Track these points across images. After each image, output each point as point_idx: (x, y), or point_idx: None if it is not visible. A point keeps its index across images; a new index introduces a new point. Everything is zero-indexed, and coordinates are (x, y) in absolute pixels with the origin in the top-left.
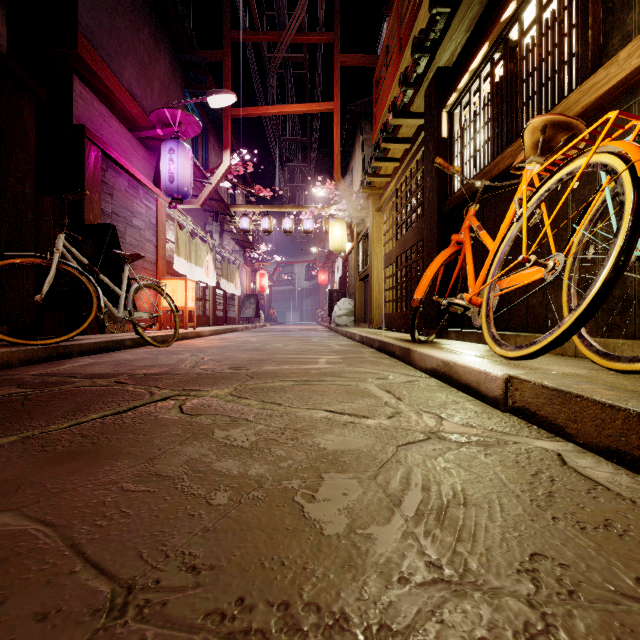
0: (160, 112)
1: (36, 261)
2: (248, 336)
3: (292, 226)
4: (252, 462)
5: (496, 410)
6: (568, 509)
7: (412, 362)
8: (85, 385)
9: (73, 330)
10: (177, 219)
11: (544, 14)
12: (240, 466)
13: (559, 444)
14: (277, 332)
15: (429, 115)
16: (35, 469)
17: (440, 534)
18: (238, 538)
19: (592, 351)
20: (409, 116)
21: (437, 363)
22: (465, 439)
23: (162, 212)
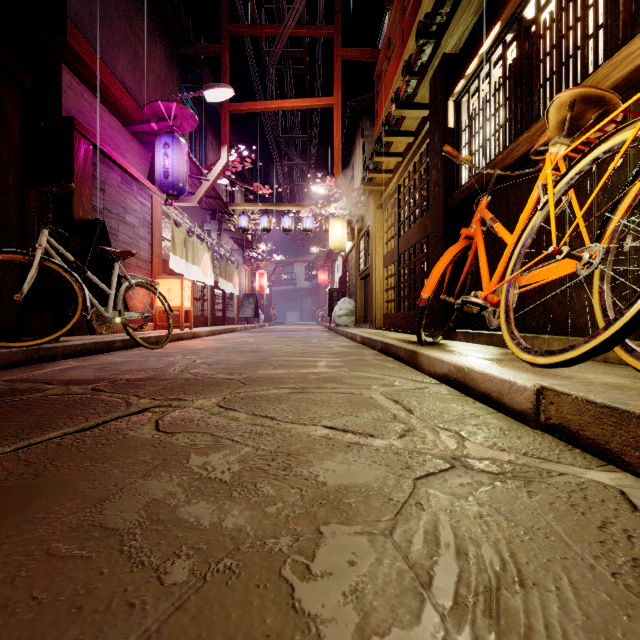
0: (154, 105)
1: (17, 257)
2: (246, 337)
3: (291, 225)
4: (230, 505)
5: (524, 426)
6: None
7: (419, 366)
8: (57, 393)
9: (56, 331)
10: (173, 217)
11: None
12: (214, 512)
13: (616, 476)
14: (276, 332)
15: (434, 105)
16: None
17: None
18: None
19: (635, 357)
20: (413, 107)
21: (449, 368)
22: (497, 468)
23: (157, 209)
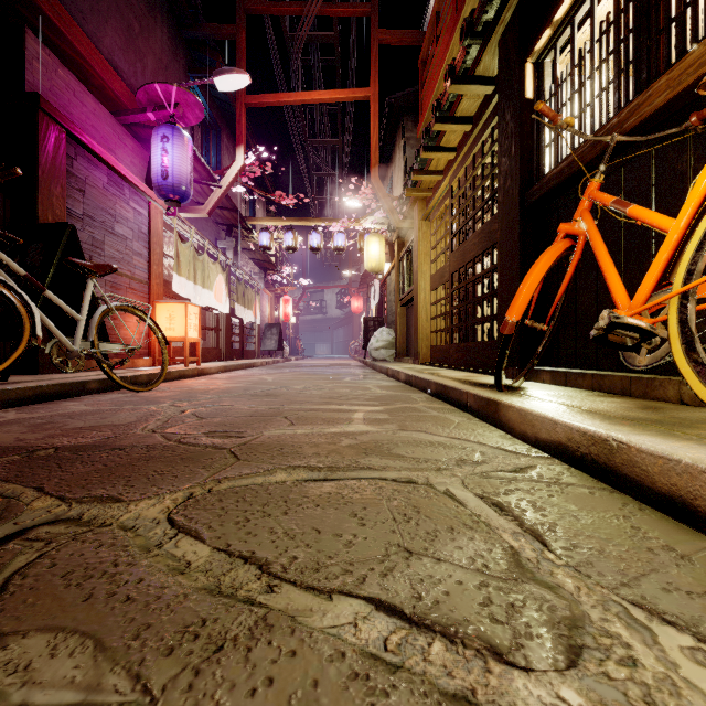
0: (150, 88)
1: None
2: (265, 374)
3: (320, 242)
4: None
5: None
6: None
7: (503, 423)
8: None
9: None
10: (179, 230)
11: None
12: None
13: None
14: (302, 368)
15: (505, 72)
16: None
17: None
18: None
19: None
20: (473, 81)
21: (568, 435)
22: None
23: (157, 219)
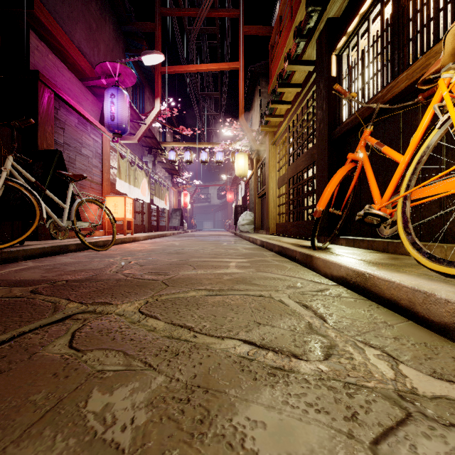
0: (103, 65)
1: None
2: (173, 240)
3: (207, 158)
4: None
5: (448, 340)
6: None
7: (314, 267)
8: None
9: (16, 238)
10: (119, 151)
11: None
12: None
13: None
14: (196, 237)
15: (320, 59)
16: None
17: None
18: None
19: None
20: (301, 63)
21: (347, 272)
22: None
23: (107, 145)
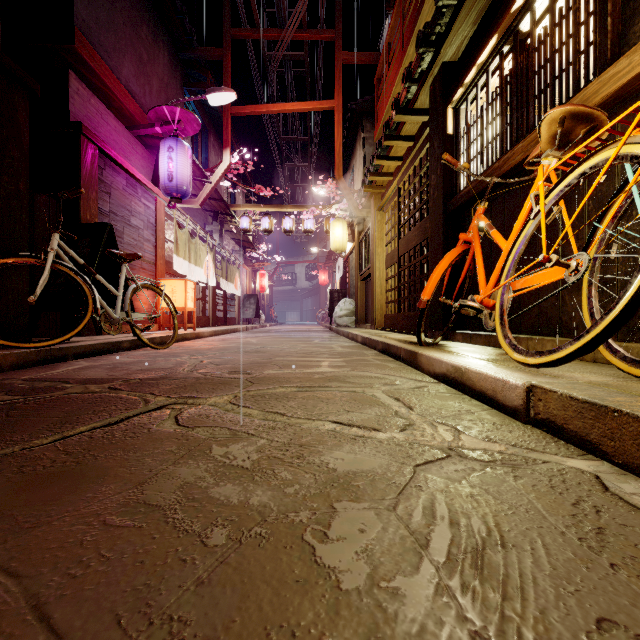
0: (159, 109)
1: (30, 261)
2: (248, 337)
3: (292, 226)
4: (254, 487)
5: (516, 421)
6: (626, 552)
7: (419, 366)
8: (77, 392)
9: (68, 332)
10: (176, 218)
11: (557, 4)
12: (240, 492)
13: (594, 464)
14: (277, 333)
15: (434, 111)
16: (8, 496)
17: (481, 589)
18: (238, 595)
19: (618, 357)
20: (413, 113)
21: (447, 368)
22: (489, 457)
23: (161, 211)
